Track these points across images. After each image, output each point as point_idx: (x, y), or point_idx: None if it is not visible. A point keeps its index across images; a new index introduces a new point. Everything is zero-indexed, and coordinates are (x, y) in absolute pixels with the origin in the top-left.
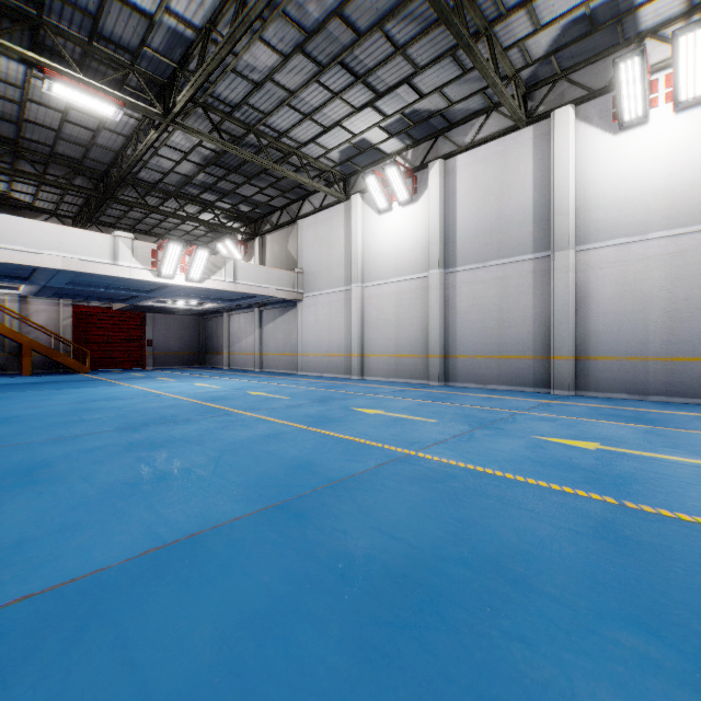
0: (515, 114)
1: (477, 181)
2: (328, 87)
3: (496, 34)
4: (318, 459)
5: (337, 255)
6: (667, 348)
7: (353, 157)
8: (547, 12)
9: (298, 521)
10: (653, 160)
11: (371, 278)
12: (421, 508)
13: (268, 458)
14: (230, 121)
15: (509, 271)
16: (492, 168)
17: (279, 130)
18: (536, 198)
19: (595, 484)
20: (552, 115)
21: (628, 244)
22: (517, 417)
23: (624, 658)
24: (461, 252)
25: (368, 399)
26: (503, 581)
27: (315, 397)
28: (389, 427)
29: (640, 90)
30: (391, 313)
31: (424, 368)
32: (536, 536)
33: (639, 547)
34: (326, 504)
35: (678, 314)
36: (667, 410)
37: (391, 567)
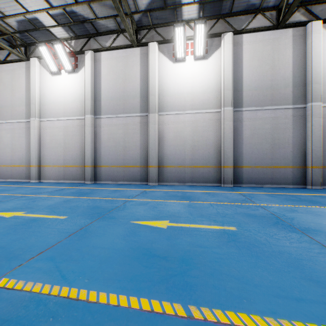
0: (131, 36)
1: (112, 69)
2: None
3: None
4: None
5: (20, 97)
6: (192, 162)
7: (30, 30)
8: None
9: None
10: (187, 78)
11: (46, 116)
12: None
13: None
14: None
15: (129, 120)
16: (120, 64)
17: None
18: (141, 85)
19: (167, 280)
20: (148, 45)
21: (178, 114)
22: (127, 204)
23: None
24: (104, 107)
25: (24, 200)
26: None
27: None
28: (8, 235)
29: (183, 44)
30: (60, 139)
31: (82, 173)
32: None
33: None
34: None
35: (195, 147)
36: (193, 190)
37: None
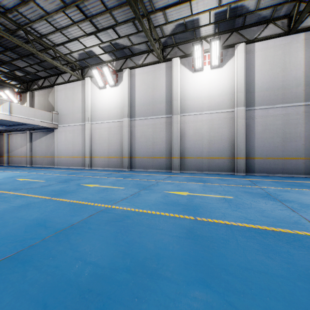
0: (159, 56)
1: (144, 81)
2: (70, 17)
3: (151, 19)
4: (52, 217)
5: (78, 107)
6: (209, 154)
7: (86, 58)
8: (170, 16)
9: (22, 267)
10: (204, 85)
11: (96, 120)
12: (108, 239)
13: (16, 221)
14: (5, 18)
15: (157, 121)
16: (150, 77)
17: (41, 33)
18: (166, 92)
19: (186, 211)
20: (172, 60)
21: (197, 115)
22: (159, 183)
23: (198, 307)
24: (137, 111)
25: (92, 179)
26: (145, 276)
27: (62, 179)
28: (100, 193)
29: (201, 58)
30: (106, 137)
31: (121, 163)
32: (163, 243)
33: (202, 239)
34: (49, 248)
35: (212, 142)
36: (209, 176)
37: (82, 286)
